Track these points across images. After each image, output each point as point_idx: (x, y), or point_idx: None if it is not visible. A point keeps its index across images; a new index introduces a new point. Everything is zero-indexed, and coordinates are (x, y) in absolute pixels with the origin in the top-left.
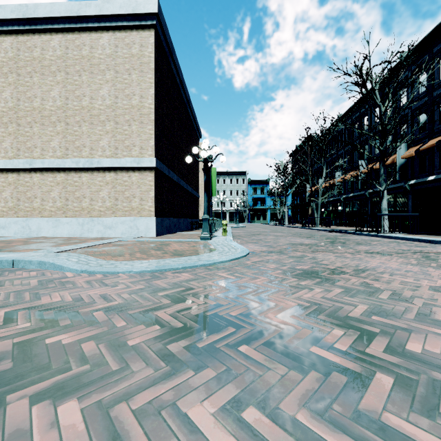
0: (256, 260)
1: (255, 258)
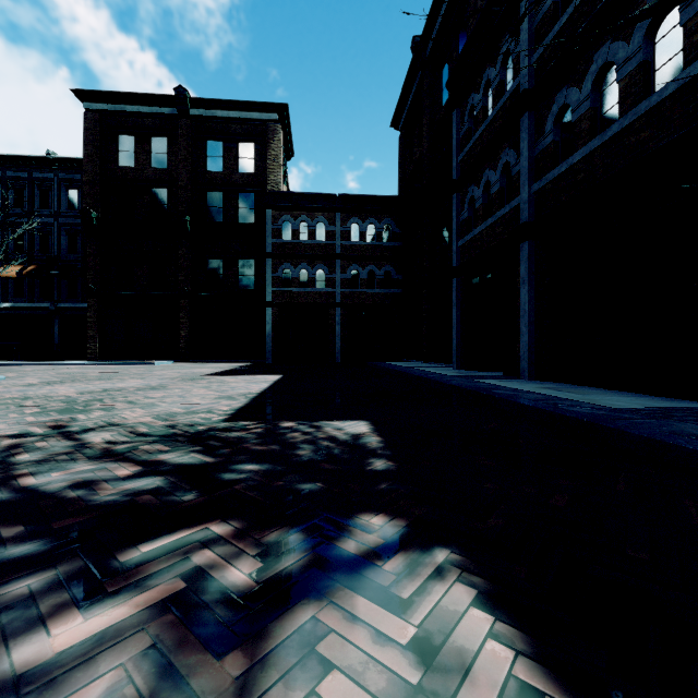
0: (12, 375)
1: (3, 375)
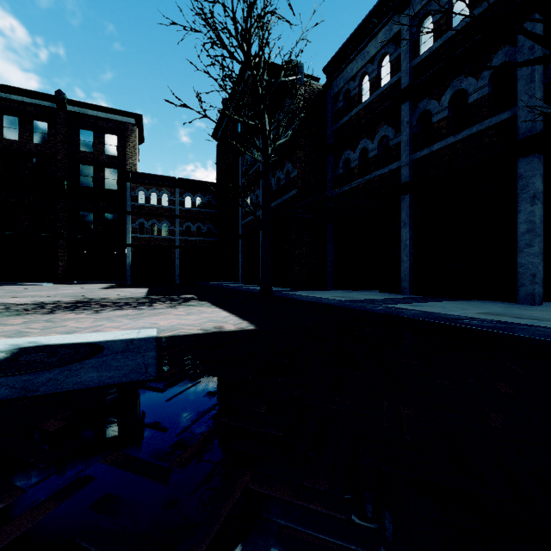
0: None
1: None
